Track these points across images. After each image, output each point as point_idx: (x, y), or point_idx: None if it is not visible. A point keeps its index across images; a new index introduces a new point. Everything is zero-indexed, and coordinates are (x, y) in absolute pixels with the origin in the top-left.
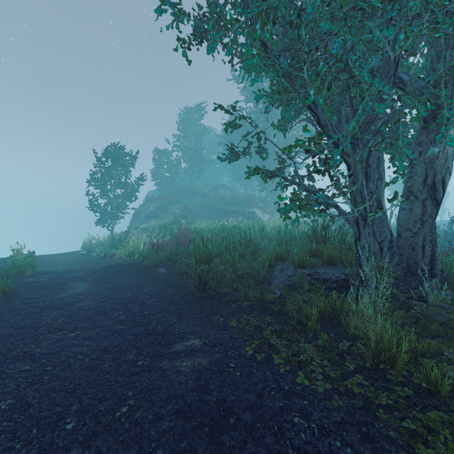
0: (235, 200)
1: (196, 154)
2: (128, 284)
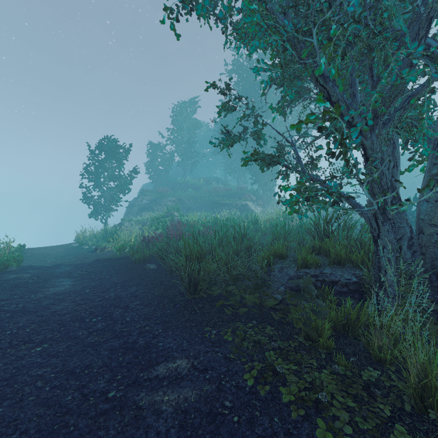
0: (227, 193)
1: (190, 148)
2: (114, 281)
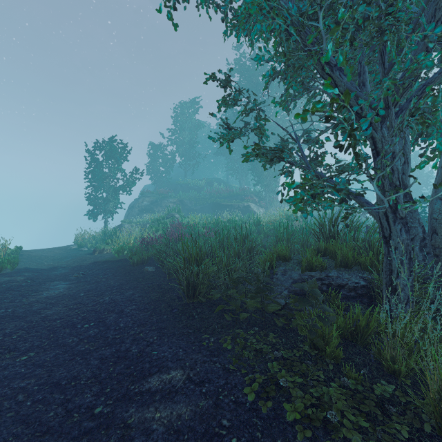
0: (229, 194)
1: (191, 149)
2: (110, 285)
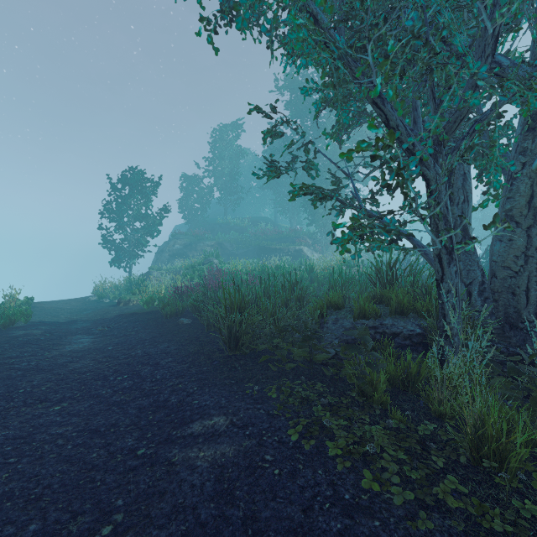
0: (278, 235)
1: (232, 181)
2: (141, 338)
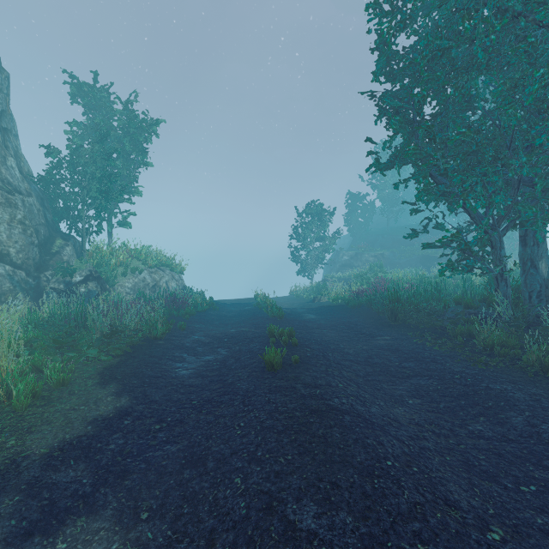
0: None
1: (395, 193)
2: (341, 316)
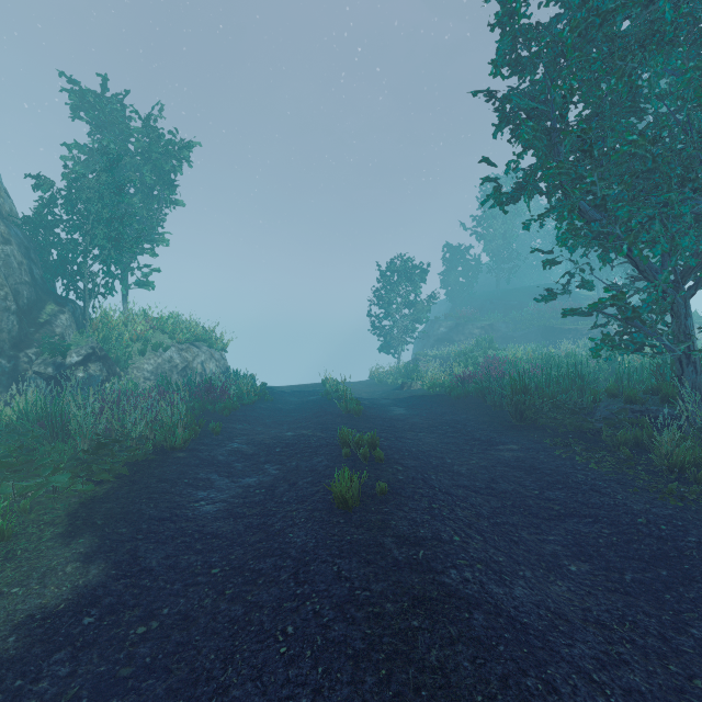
0: None
1: (507, 244)
2: (442, 411)
